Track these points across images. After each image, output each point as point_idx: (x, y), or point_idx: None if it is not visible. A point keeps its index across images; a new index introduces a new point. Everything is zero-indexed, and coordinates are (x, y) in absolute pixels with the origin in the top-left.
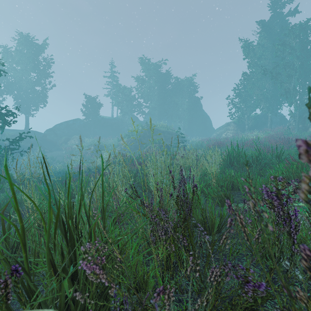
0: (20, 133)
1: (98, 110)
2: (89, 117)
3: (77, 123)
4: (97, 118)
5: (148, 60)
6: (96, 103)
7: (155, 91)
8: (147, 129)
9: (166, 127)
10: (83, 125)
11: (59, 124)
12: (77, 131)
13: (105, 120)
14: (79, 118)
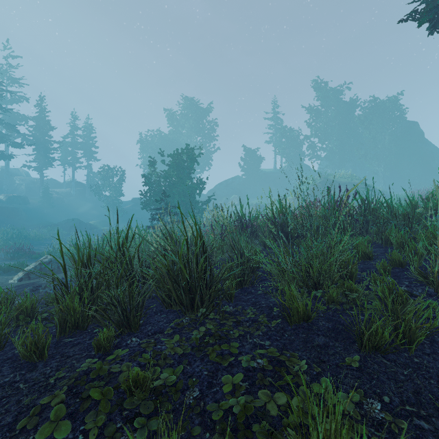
0: (208, 197)
1: (259, 164)
2: (248, 173)
3: (236, 181)
4: (257, 173)
5: (325, 85)
6: (257, 155)
7: (335, 126)
8: (320, 181)
9: (349, 177)
10: (242, 182)
11: (219, 184)
12: (236, 190)
13: (266, 174)
14: (238, 176)
